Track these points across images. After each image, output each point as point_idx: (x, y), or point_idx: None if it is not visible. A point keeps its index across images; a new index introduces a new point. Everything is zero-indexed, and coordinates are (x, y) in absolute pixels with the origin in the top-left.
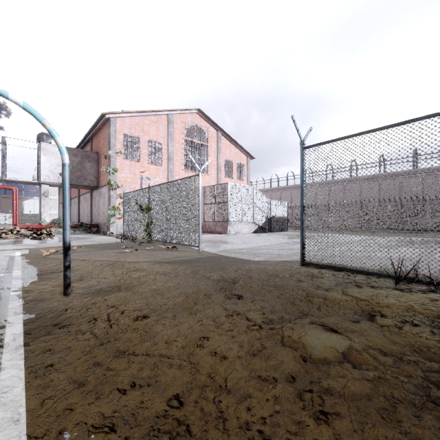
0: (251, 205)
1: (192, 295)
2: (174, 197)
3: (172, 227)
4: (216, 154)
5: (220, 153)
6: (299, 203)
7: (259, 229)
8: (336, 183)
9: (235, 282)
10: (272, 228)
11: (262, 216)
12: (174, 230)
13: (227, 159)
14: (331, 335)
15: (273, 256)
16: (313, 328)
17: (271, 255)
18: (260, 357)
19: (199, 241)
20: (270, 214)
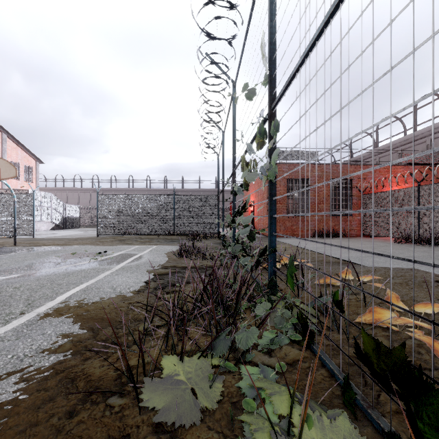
0: (49, 208)
1: (66, 241)
2: (4, 204)
3: (1, 224)
4: (0, 155)
5: (5, 154)
6: (87, 204)
7: (56, 227)
8: (119, 191)
9: (77, 239)
10: (67, 226)
11: (58, 216)
12: (4, 227)
13: (13, 161)
14: (106, 240)
15: (82, 236)
16: (103, 240)
17: (81, 236)
18: (94, 242)
19: (33, 232)
20: (65, 215)
